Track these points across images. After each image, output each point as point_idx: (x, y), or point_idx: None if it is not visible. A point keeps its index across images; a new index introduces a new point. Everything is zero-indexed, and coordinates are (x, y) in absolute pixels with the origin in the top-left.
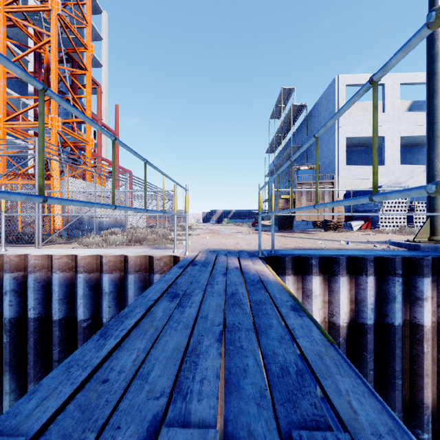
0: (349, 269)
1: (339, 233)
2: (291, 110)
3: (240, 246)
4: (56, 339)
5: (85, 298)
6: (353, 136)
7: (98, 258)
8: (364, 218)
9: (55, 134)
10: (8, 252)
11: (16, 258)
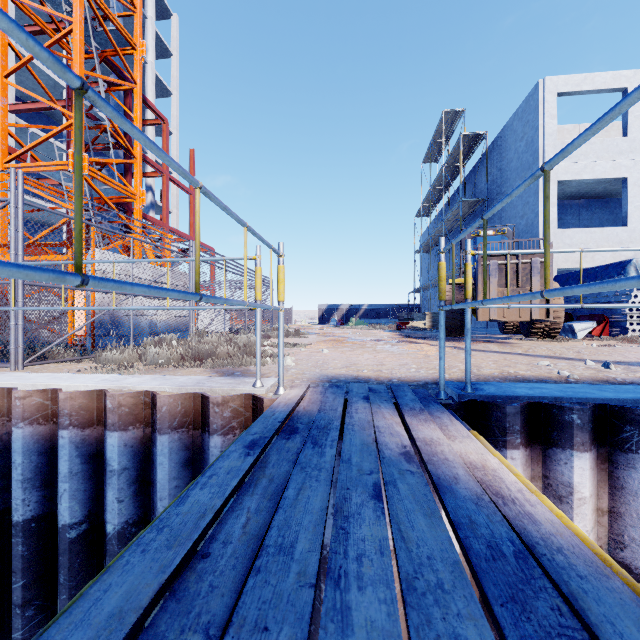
0: None
1: (556, 343)
2: (460, 143)
3: (388, 370)
4: (18, 562)
5: (73, 480)
6: (569, 179)
7: (101, 396)
8: (595, 316)
9: None
10: None
11: None
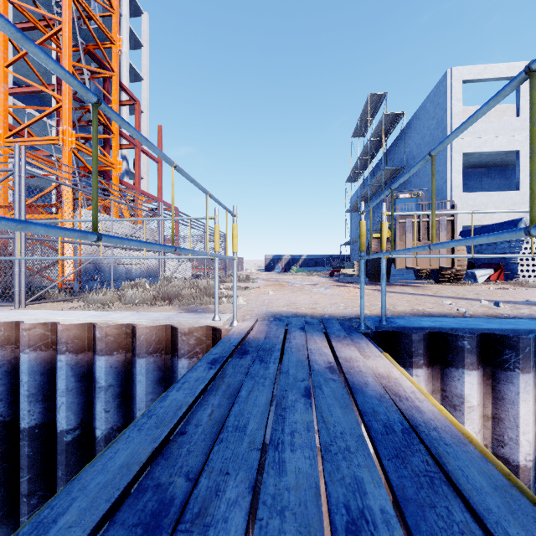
0: (535, 359)
1: (460, 286)
2: (383, 121)
3: (321, 308)
4: (25, 460)
5: (69, 395)
6: (472, 151)
7: (91, 328)
8: (493, 265)
9: (68, 153)
10: None
11: None
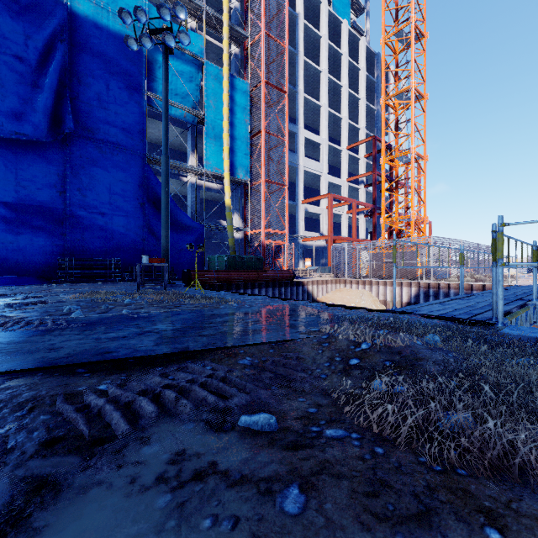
0: None
1: None
2: None
3: None
4: None
5: None
6: None
7: (470, 285)
8: None
9: (413, 222)
10: (427, 282)
11: (434, 284)
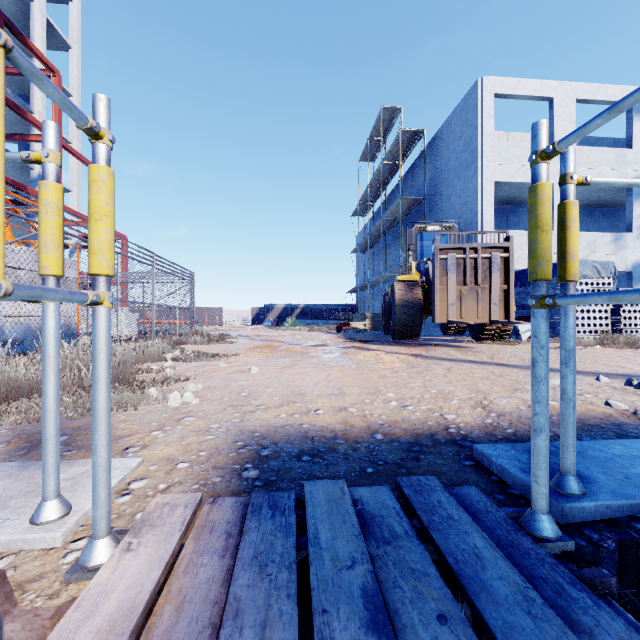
0: None
1: (509, 346)
2: (400, 138)
3: (356, 406)
4: None
5: None
6: (505, 181)
7: None
8: None
9: None
10: None
11: None
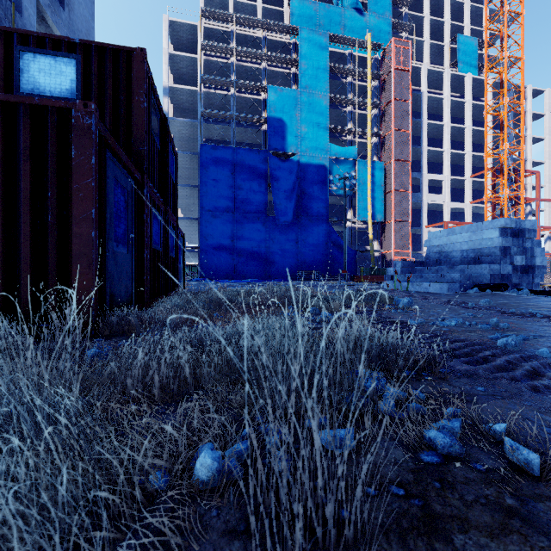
0: None
1: None
2: None
3: None
4: None
5: None
6: None
7: None
8: None
9: None
10: None
11: None
